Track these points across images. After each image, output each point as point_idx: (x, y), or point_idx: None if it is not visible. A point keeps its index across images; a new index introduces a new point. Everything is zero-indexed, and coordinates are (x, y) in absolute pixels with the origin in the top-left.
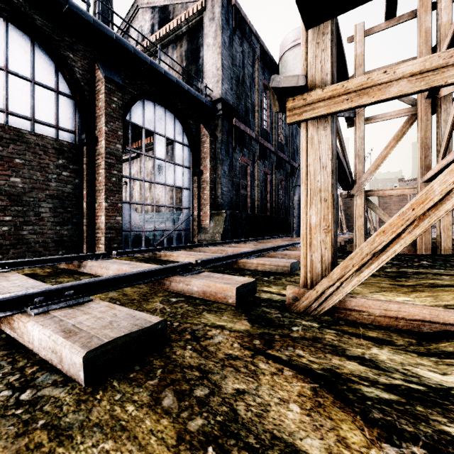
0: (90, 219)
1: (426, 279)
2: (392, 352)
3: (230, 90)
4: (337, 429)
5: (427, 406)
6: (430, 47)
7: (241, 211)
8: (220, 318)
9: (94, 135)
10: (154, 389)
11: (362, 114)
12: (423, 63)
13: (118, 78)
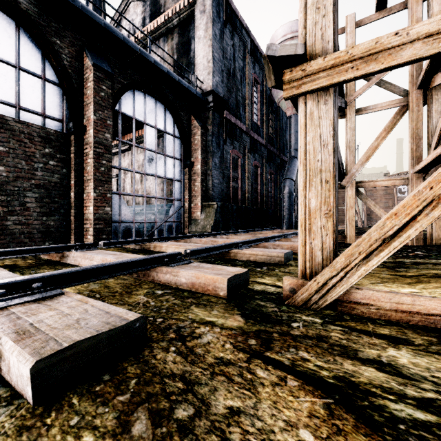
0: (78, 210)
1: (428, 269)
2: (413, 354)
3: (221, 83)
4: None
5: None
6: None
7: (232, 203)
8: (209, 313)
9: (82, 124)
10: (123, 409)
11: (353, 105)
12: None
13: (107, 66)
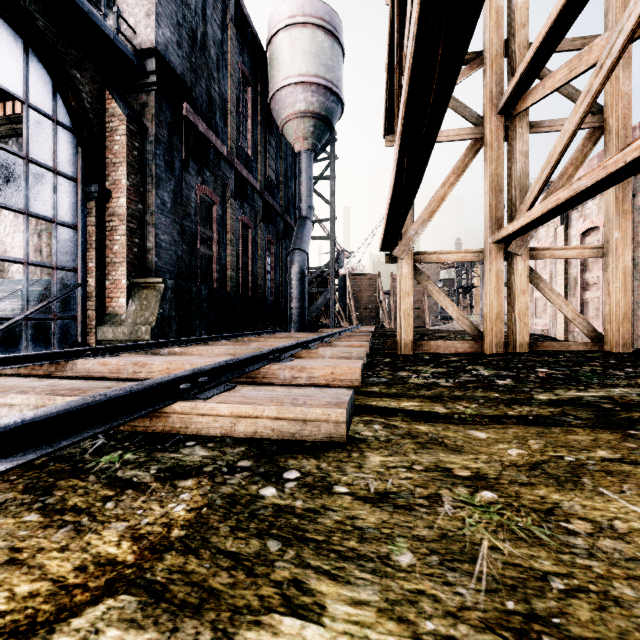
0: None
1: None
2: None
3: (177, 46)
4: None
5: None
6: (502, 37)
7: (200, 285)
8: None
9: None
10: None
11: None
12: None
13: None
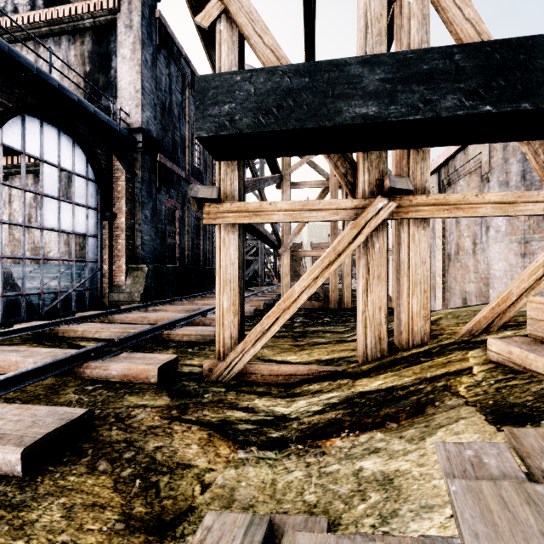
0: None
1: (316, 337)
2: (267, 400)
3: (154, 119)
4: (217, 450)
5: (270, 426)
6: None
7: (168, 263)
8: (142, 398)
9: None
10: (89, 463)
11: (288, 179)
12: (291, 205)
13: None
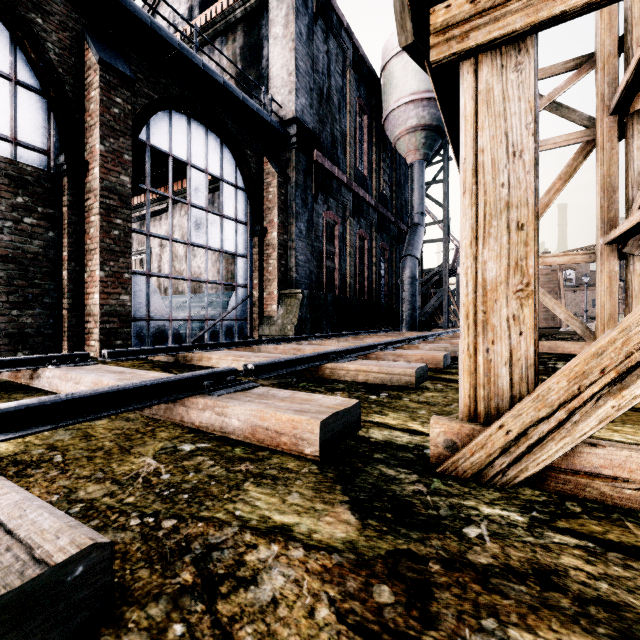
0: (75, 299)
1: None
2: None
3: (310, 107)
4: None
5: None
6: (616, 37)
7: (326, 292)
8: (282, 502)
9: (83, 158)
10: None
11: None
12: None
13: (123, 66)
